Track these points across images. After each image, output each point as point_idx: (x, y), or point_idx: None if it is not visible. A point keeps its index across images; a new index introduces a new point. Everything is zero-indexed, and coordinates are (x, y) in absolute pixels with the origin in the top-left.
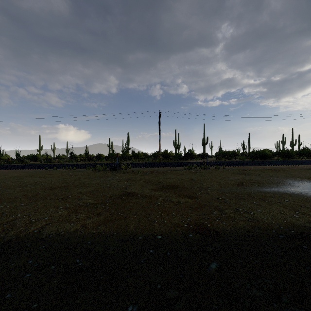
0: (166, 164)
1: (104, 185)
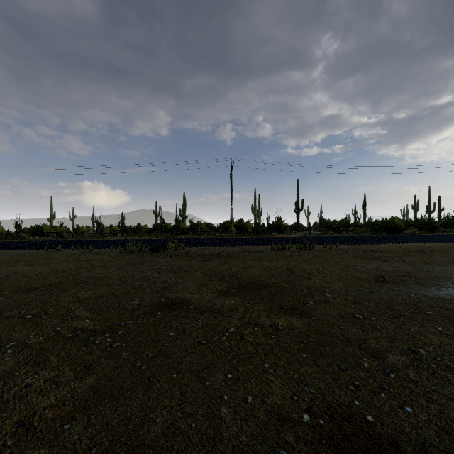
0: (242, 240)
1: (129, 283)
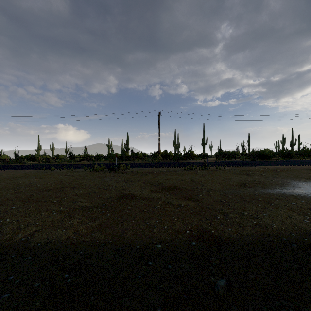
0: (166, 164)
1: (101, 187)
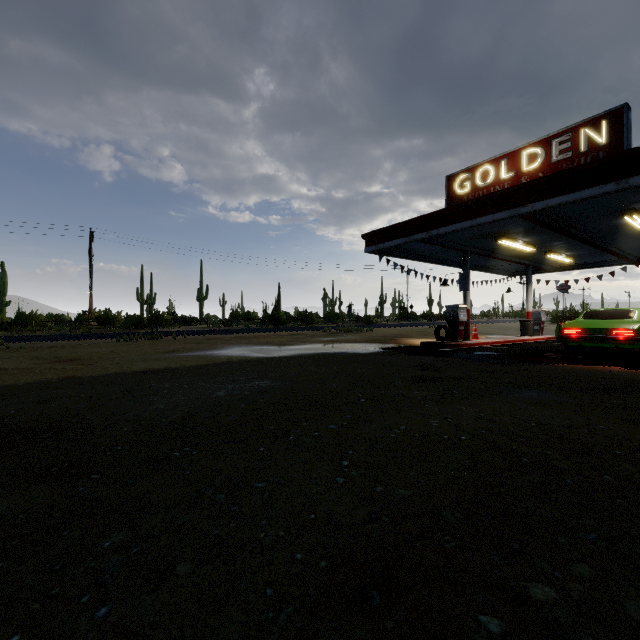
0: (96, 335)
1: None
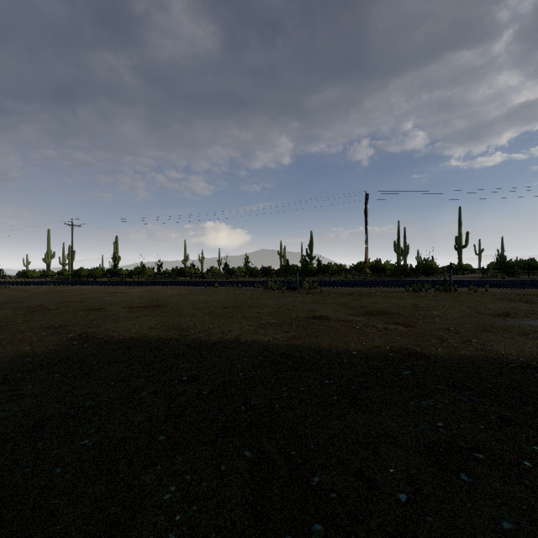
0: (376, 282)
1: (284, 307)
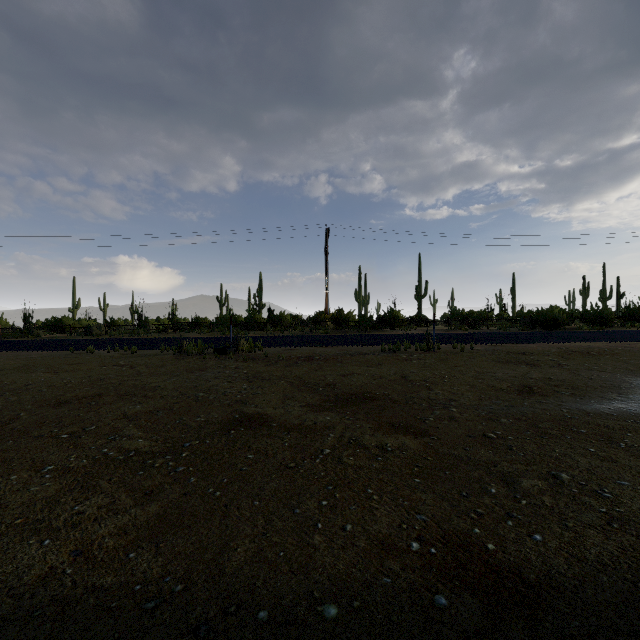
0: (341, 338)
1: (190, 394)
